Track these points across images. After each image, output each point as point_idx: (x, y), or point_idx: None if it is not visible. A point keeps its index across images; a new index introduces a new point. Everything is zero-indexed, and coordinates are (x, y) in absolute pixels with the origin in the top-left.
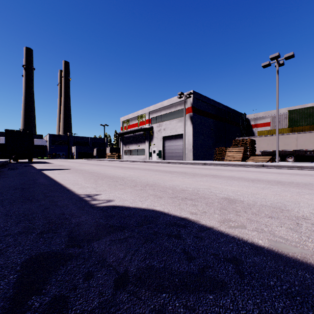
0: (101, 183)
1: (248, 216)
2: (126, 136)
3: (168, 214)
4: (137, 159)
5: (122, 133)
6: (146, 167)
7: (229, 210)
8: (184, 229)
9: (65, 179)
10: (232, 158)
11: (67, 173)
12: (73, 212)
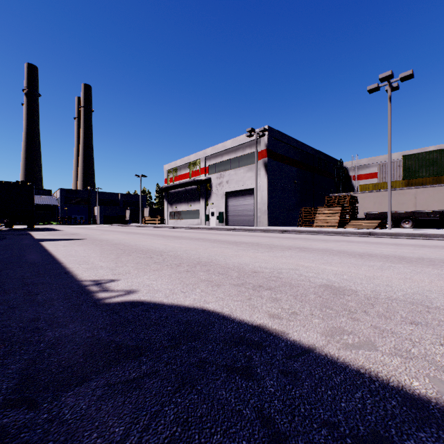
0: (125, 261)
1: (372, 321)
2: (173, 191)
3: (229, 317)
4: (188, 224)
5: (166, 188)
6: (201, 236)
7: (336, 308)
8: (259, 354)
9: (70, 254)
10: (324, 223)
11: (78, 246)
12: (56, 315)
